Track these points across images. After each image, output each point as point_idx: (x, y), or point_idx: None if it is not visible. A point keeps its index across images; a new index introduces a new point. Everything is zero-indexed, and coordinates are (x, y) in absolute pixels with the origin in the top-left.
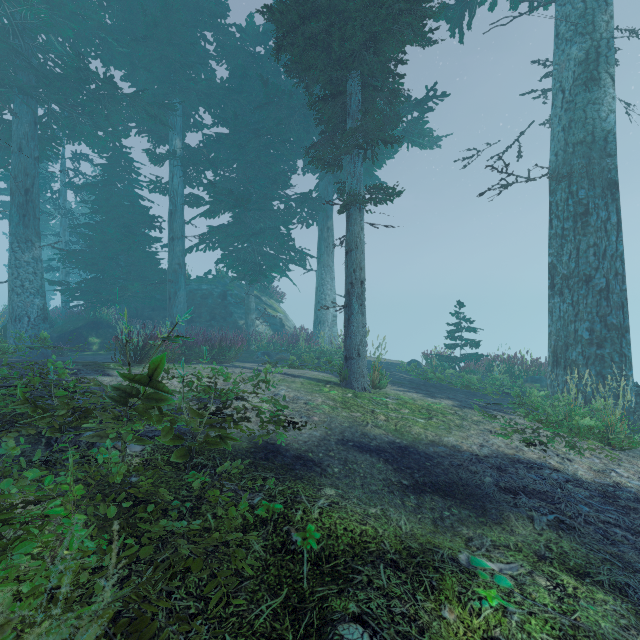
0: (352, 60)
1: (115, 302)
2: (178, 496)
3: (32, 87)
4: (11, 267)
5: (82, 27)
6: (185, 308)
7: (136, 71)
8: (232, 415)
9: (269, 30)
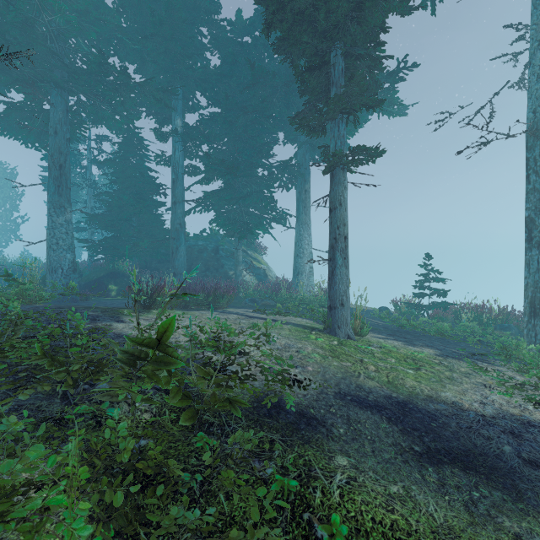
0: (337, 31)
1: (129, 256)
2: (187, 467)
3: (64, 81)
4: (49, 228)
5: (103, 30)
6: (185, 261)
7: (145, 64)
8: (237, 372)
9: (255, 21)
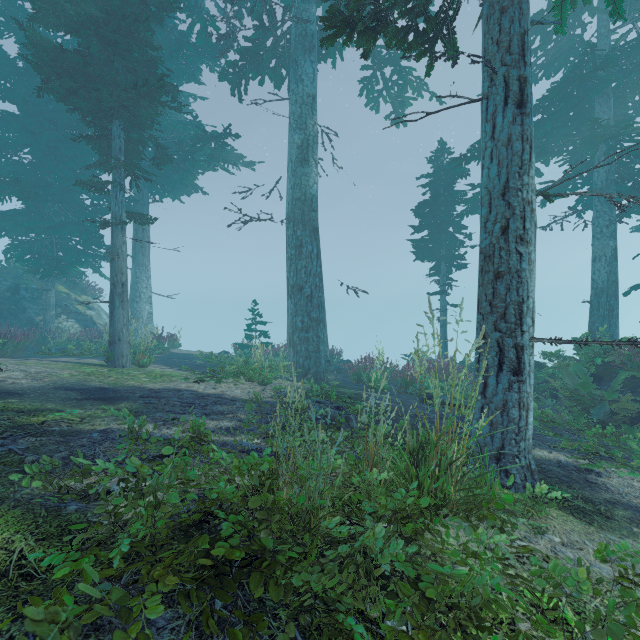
0: (111, 113)
1: None
2: None
3: None
4: None
5: None
6: None
7: None
8: None
9: None
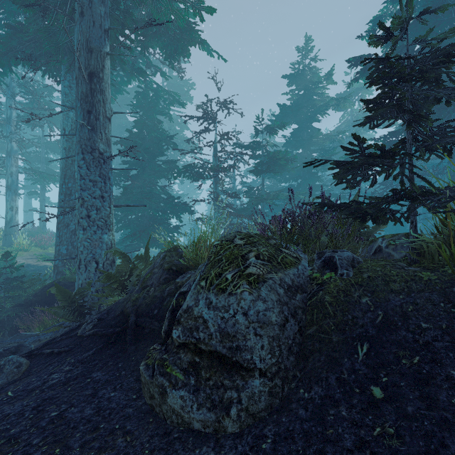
0: None
1: None
2: None
3: None
4: None
5: None
6: None
7: None
8: None
9: None
